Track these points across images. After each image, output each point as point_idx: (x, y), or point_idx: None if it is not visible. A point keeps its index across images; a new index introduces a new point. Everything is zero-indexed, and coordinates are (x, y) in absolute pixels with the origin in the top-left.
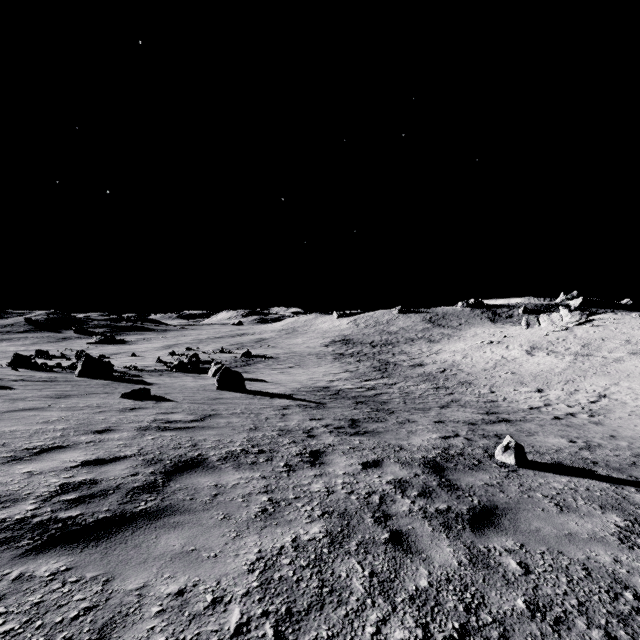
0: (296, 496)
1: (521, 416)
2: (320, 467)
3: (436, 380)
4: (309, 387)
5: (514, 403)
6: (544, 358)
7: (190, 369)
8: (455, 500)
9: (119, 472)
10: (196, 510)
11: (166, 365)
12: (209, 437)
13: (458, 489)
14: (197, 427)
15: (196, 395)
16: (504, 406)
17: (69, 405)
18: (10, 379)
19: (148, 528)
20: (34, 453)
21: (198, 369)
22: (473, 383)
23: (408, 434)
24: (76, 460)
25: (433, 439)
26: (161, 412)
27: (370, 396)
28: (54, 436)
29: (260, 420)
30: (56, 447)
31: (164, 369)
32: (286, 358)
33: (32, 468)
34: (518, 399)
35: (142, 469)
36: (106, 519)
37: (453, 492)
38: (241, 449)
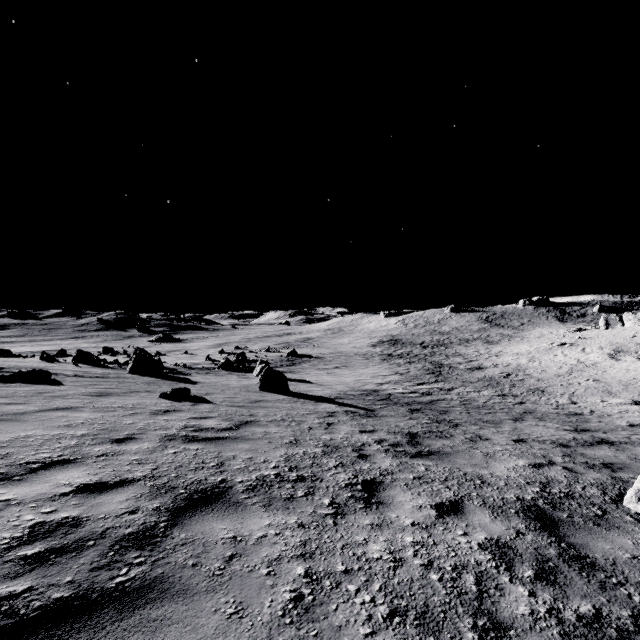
0: (347, 567)
1: (624, 436)
2: (378, 510)
3: (500, 386)
4: (356, 390)
5: (606, 418)
6: (634, 363)
7: (236, 368)
8: (600, 593)
9: (115, 506)
10: (196, 591)
11: (214, 363)
12: (240, 453)
13: (595, 567)
14: (229, 438)
15: (237, 396)
16: (594, 421)
17: (104, 405)
18: (66, 374)
19: (112, 631)
20: (30, 470)
21: (244, 368)
22: (546, 391)
23: (485, 458)
24: (72, 483)
25: (521, 468)
26: (195, 416)
27: (426, 403)
28: (67, 445)
29: (302, 430)
30: (60, 461)
31: (212, 367)
32: (332, 358)
33: (14, 494)
34: (610, 413)
35: (145, 502)
36: (59, 603)
37: (589, 573)
38: (275, 473)
